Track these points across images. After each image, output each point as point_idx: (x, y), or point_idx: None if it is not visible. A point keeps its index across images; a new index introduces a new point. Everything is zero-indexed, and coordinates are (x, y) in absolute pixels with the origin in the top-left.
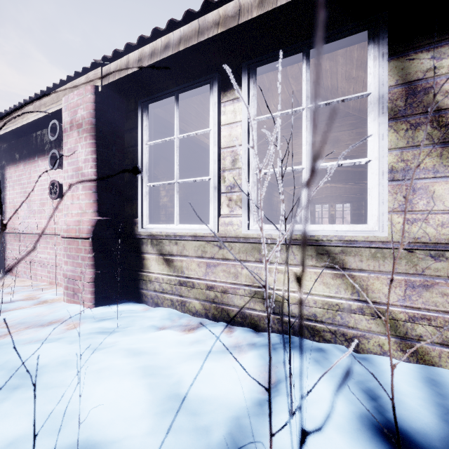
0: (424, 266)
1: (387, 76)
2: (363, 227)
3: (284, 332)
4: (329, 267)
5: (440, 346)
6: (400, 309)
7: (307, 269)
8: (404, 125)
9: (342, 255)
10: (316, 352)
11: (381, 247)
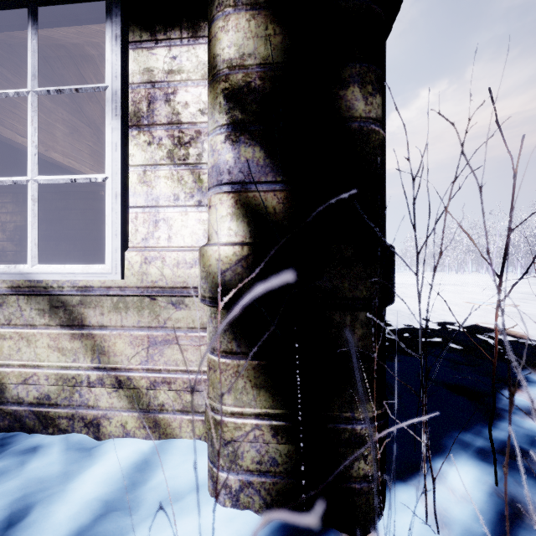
0: (166, 317)
1: (121, 66)
2: (98, 268)
3: (8, 429)
4: (65, 325)
5: (181, 414)
6: (142, 374)
7: (38, 330)
8: (147, 136)
9: (81, 308)
10: (16, 456)
11: (120, 294)
